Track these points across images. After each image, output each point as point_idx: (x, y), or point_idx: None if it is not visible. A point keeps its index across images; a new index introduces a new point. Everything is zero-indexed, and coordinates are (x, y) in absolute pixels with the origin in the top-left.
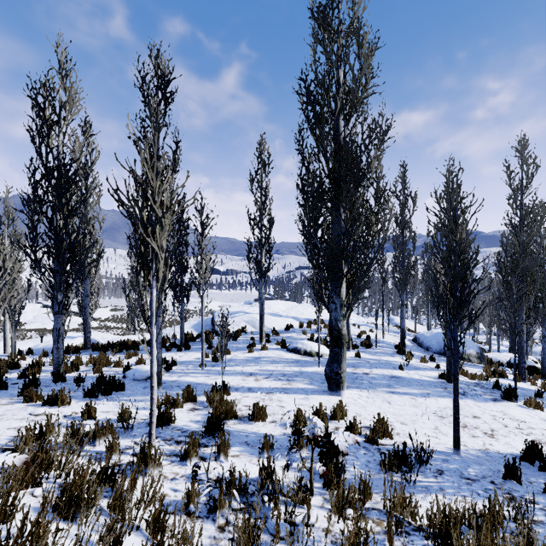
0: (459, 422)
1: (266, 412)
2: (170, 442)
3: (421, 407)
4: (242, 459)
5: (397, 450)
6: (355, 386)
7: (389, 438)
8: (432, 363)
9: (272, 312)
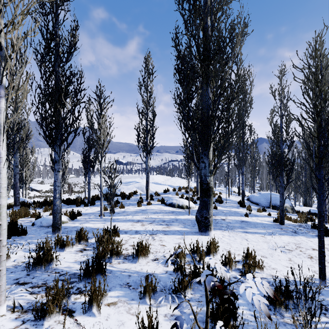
0: (325, 255)
1: (149, 251)
2: (38, 289)
3: (271, 242)
4: (120, 308)
5: (279, 286)
6: (218, 228)
7: (260, 271)
8: (265, 212)
9: (155, 182)
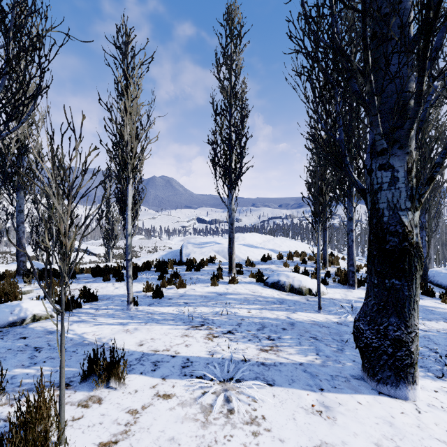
0: None
1: None
2: None
3: None
4: None
5: None
6: None
7: None
8: None
9: (246, 243)
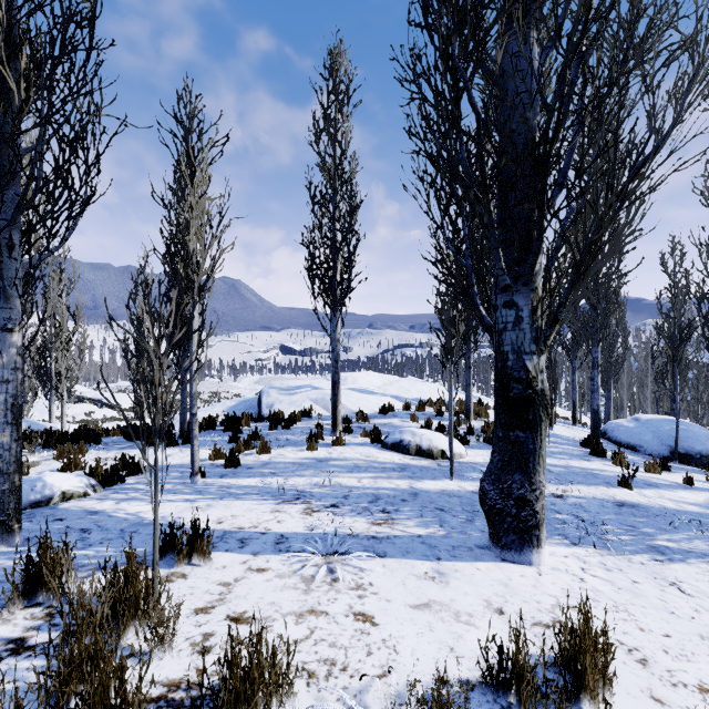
0: None
1: (290, 682)
2: None
3: None
4: None
5: None
6: (552, 531)
7: None
8: (667, 473)
9: (358, 387)
